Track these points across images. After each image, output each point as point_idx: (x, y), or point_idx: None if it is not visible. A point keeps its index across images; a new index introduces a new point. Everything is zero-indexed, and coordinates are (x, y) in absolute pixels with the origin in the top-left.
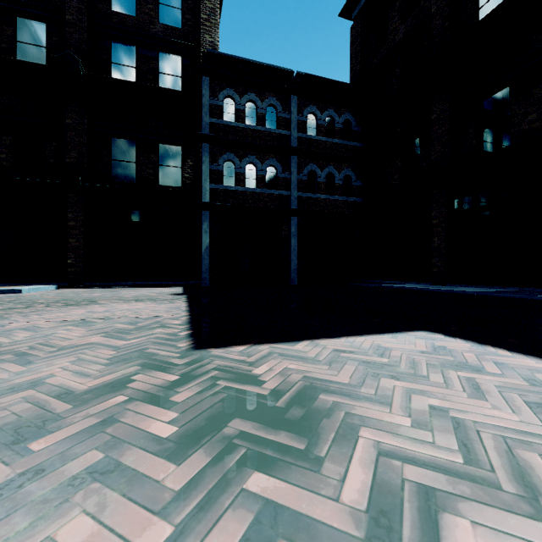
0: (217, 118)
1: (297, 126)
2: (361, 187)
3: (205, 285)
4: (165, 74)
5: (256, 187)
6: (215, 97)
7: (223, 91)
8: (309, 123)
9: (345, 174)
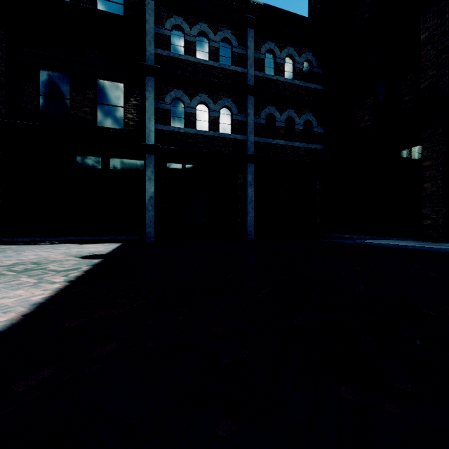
0: (163, 49)
1: (254, 64)
2: (322, 134)
3: (149, 241)
4: (104, 0)
5: (208, 130)
6: (161, 25)
7: (170, 19)
8: (267, 62)
9: (305, 118)
